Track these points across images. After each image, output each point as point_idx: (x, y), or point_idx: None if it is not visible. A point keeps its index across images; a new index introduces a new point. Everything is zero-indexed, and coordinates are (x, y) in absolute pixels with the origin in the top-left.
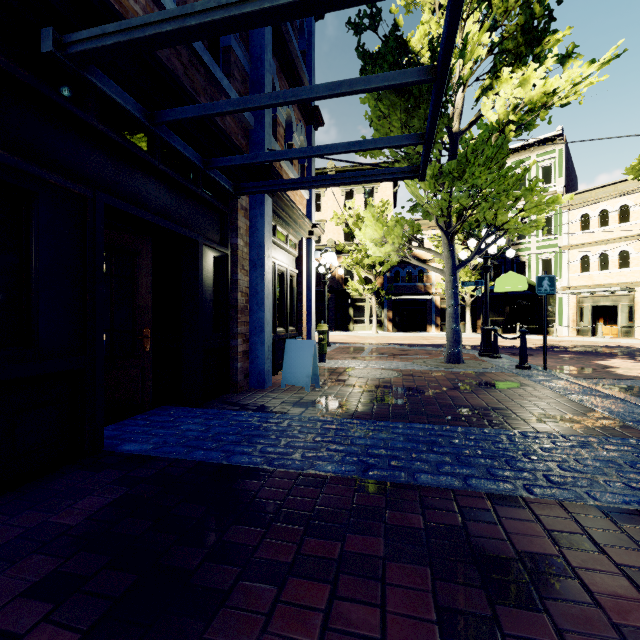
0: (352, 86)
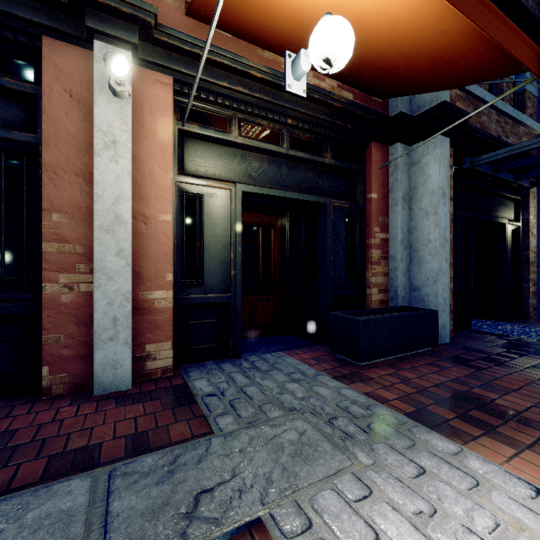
0: None
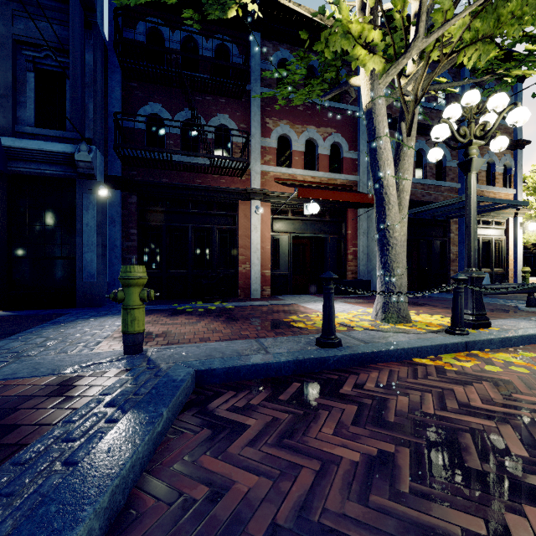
0: (463, 205)
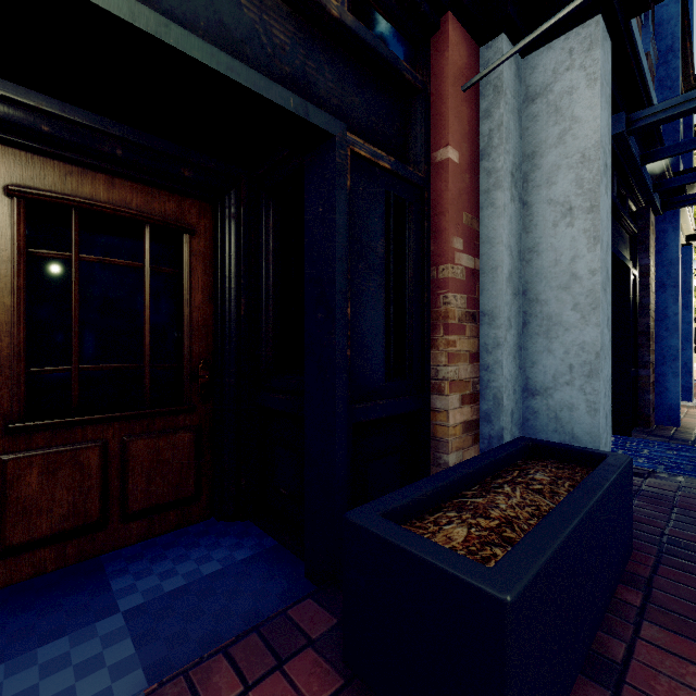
0: None
